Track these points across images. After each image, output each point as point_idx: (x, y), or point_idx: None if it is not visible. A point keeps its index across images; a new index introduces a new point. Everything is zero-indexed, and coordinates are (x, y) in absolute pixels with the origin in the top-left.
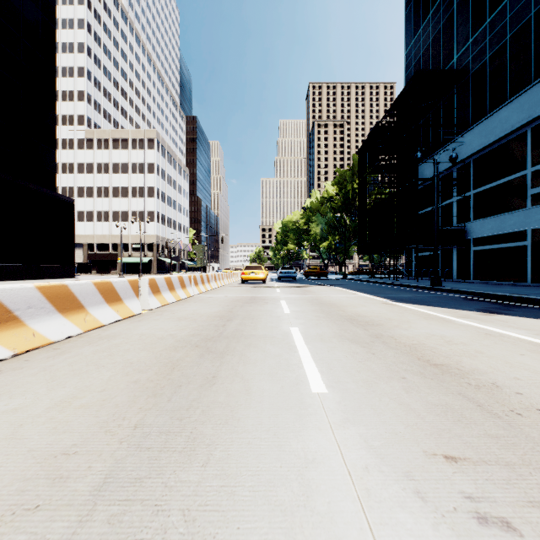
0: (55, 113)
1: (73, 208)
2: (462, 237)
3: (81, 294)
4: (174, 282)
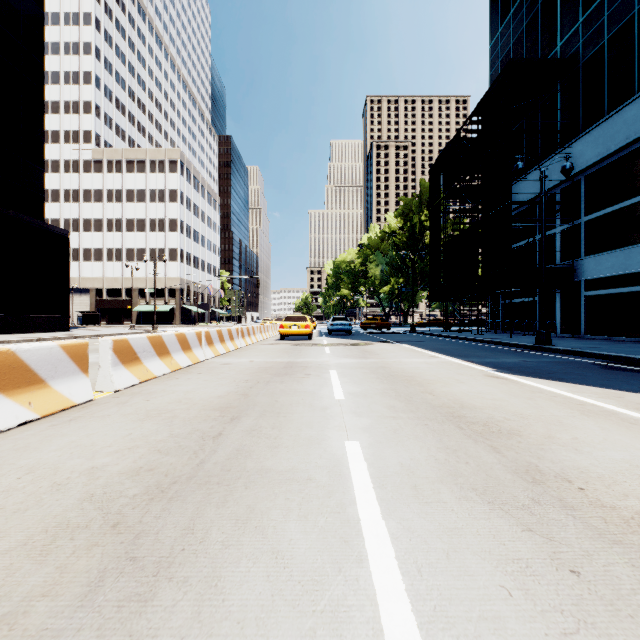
0: (42, 120)
1: (68, 243)
2: (570, 278)
3: None
4: (168, 342)
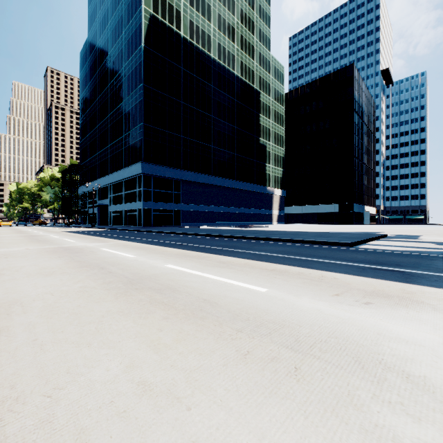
0: None
1: None
2: (87, 212)
3: None
4: None
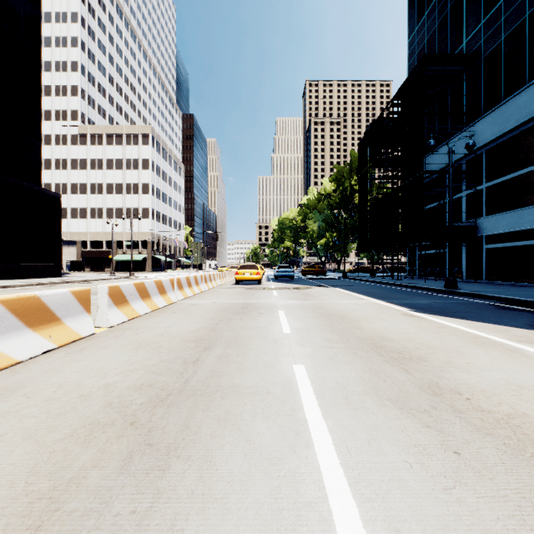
0: (39, 103)
1: (60, 204)
2: (473, 234)
3: None
4: (149, 288)
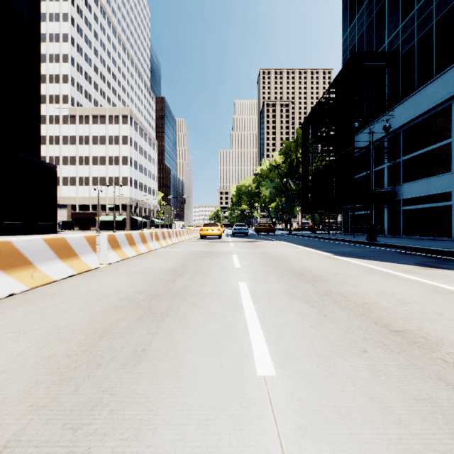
0: (39, 91)
1: (56, 174)
2: (393, 198)
3: (28, 251)
4: (134, 237)
